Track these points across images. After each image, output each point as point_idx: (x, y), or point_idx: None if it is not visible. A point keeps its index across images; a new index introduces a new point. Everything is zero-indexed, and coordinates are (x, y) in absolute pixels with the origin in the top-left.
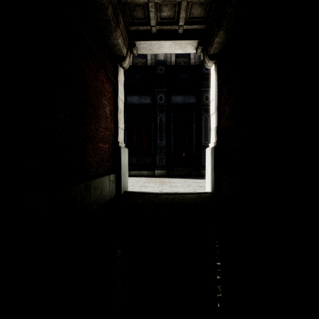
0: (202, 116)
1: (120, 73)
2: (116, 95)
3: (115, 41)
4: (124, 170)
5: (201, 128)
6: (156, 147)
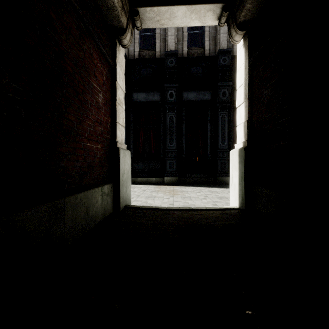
0: (219, 115)
1: (119, 53)
2: (113, 81)
3: (109, 2)
4: (124, 179)
5: (217, 129)
6: (165, 150)
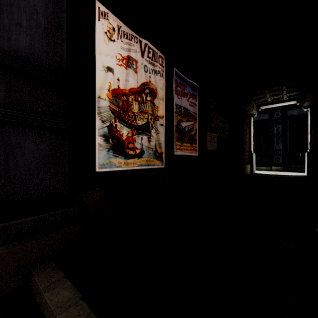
0: None
1: (251, 120)
2: (250, 131)
3: (251, 112)
4: (253, 163)
5: None
6: (273, 150)
